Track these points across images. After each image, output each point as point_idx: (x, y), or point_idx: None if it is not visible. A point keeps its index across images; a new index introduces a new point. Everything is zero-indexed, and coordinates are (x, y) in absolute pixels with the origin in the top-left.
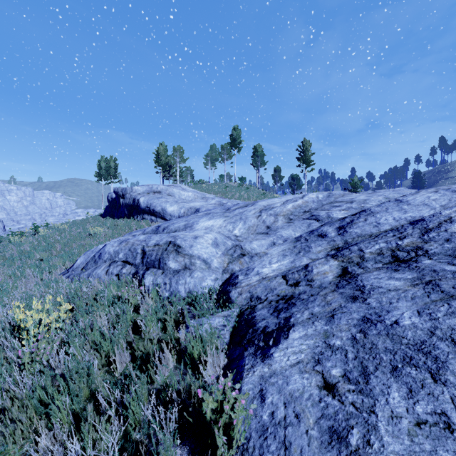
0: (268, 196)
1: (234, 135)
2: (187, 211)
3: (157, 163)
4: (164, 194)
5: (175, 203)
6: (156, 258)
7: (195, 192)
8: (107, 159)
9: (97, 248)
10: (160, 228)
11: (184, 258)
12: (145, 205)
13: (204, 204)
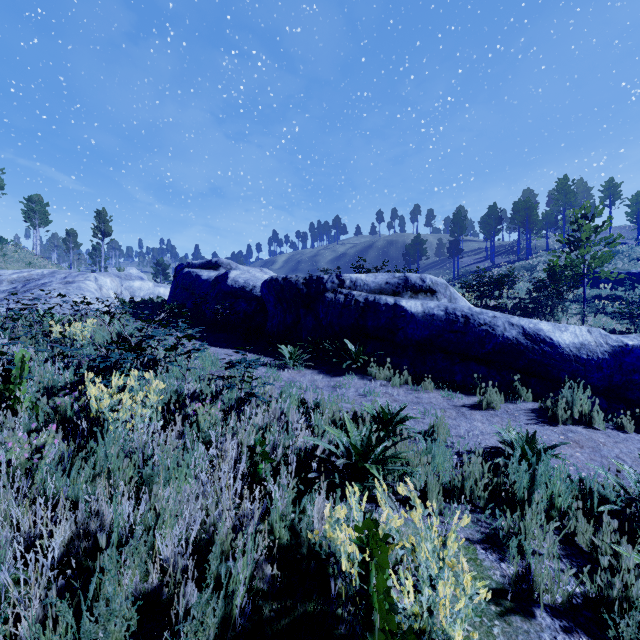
0: (39, 267)
1: None
2: None
3: None
4: None
5: None
6: None
7: None
8: None
9: None
10: None
11: None
12: None
13: None
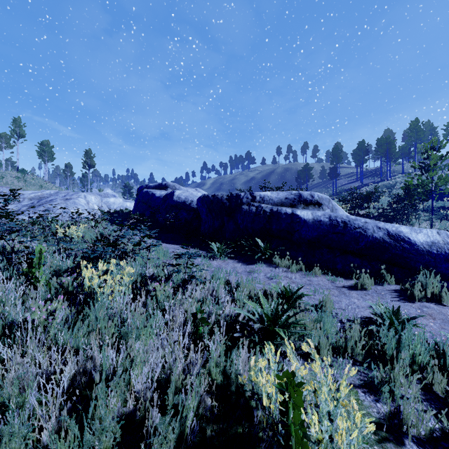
0: (47, 189)
1: (16, 124)
2: None
3: None
4: None
5: None
6: None
7: None
8: None
9: None
10: None
11: None
12: None
13: None
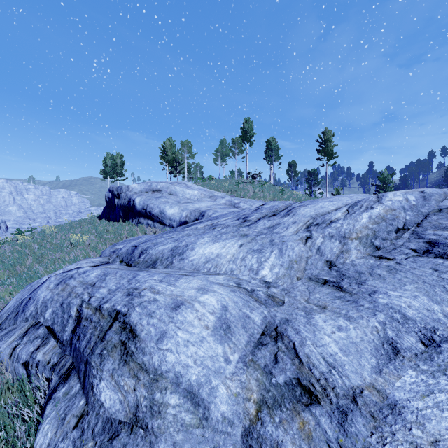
0: (286, 193)
1: (245, 127)
2: (189, 214)
3: (163, 159)
4: (165, 192)
5: (176, 204)
6: (83, 355)
7: (202, 189)
8: (113, 156)
9: (39, 282)
10: (137, 250)
11: (135, 384)
12: (141, 207)
13: (211, 204)
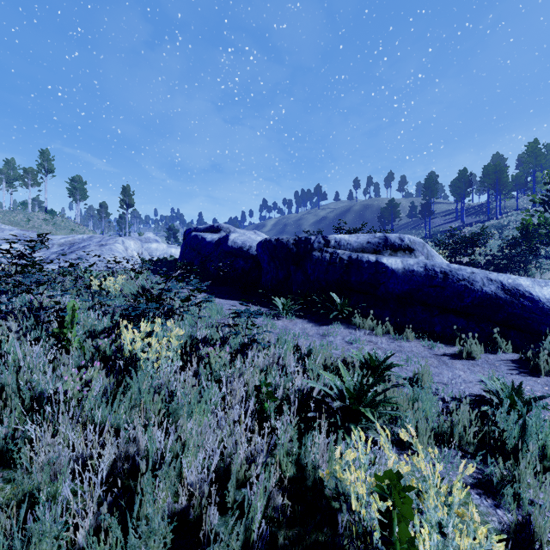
0: (80, 233)
1: (44, 158)
2: None
3: None
4: None
5: None
6: None
7: None
8: None
9: None
10: None
11: None
12: None
13: None
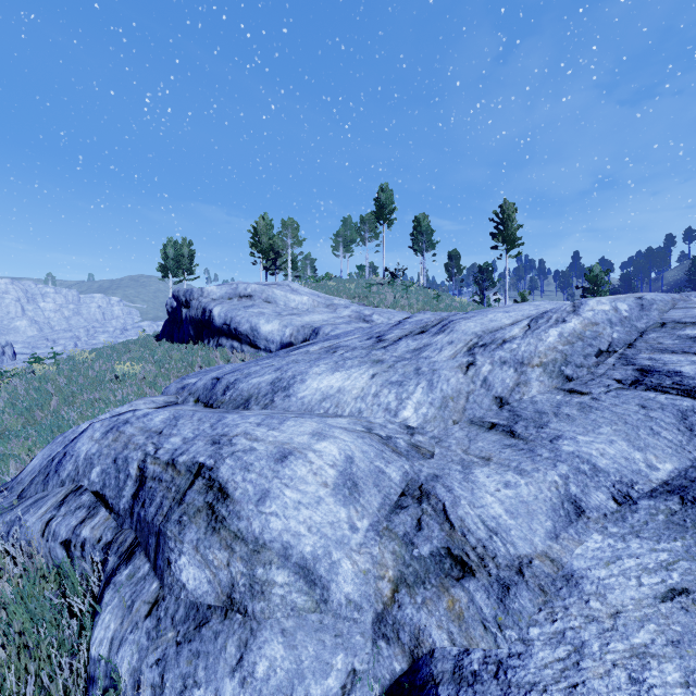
0: (444, 300)
1: (381, 199)
2: (295, 332)
3: (255, 247)
4: (259, 299)
5: (276, 316)
6: (153, 524)
7: (315, 294)
8: (178, 244)
9: (76, 431)
10: (220, 384)
11: (228, 557)
12: (222, 321)
13: (329, 317)
